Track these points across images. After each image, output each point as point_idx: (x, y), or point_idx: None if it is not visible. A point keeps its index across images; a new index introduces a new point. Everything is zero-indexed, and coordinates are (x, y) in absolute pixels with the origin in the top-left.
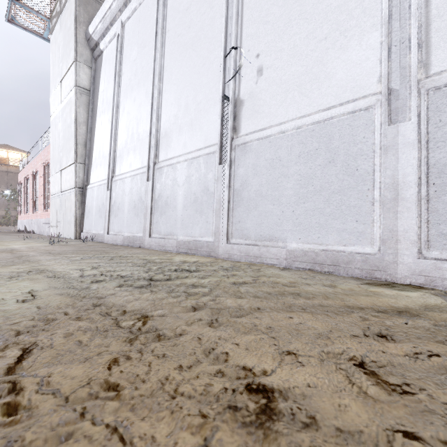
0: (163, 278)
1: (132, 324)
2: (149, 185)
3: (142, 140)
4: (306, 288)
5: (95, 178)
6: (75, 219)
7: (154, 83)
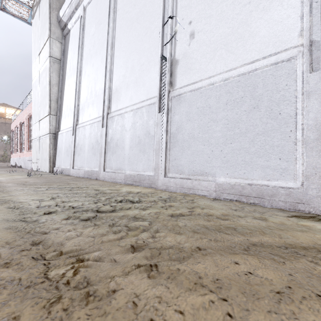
0: (109, 209)
1: (61, 274)
2: (104, 130)
3: (98, 95)
4: (240, 222)
5: (64, 126)
6: (49, 157)
7: (107, 51)
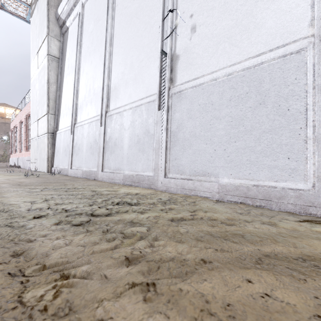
0: (104, 213)
1: (39, 297)
2: (102, 129)
3: (96, 94)
4: (247, 228)
5: (62, 125)
6: (47, 157)
7: (106, 48)
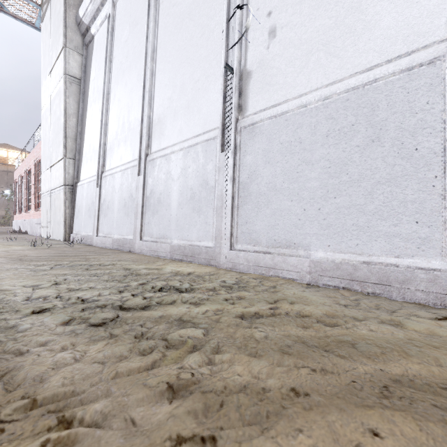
0: (140, 304)
1: None
2: (140, 180)
3: (133, 129)
4: (358, 330)
5: (85, 174)
6: (64, 219)
7: (146, 63)
